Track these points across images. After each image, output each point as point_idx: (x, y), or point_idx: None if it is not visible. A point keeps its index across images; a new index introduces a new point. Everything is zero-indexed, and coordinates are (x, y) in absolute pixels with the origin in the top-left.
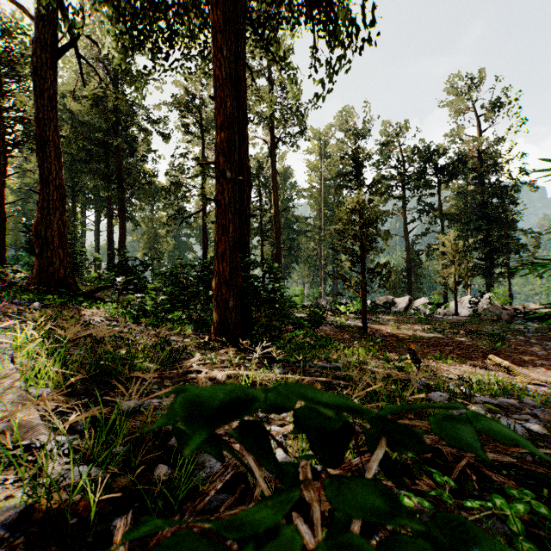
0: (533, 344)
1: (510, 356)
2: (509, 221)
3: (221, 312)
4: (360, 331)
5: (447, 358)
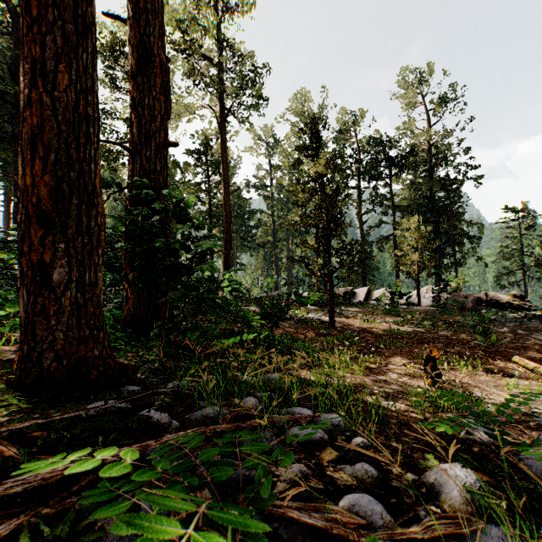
0: (524, 336)
1: (517, 354)
2: (456, 214)
3: (29, 298)
4: (326, 326)
5: (447, 360)
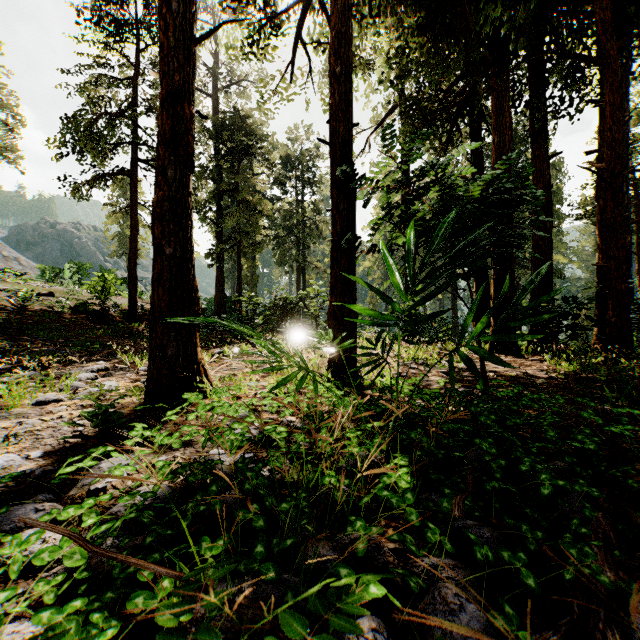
0: None
1: None
2: None
3: None
4: None
5: None
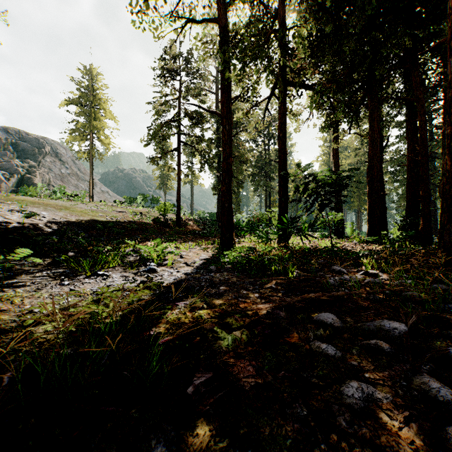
0: None
1: None
2: None
3: None
4: None
5: None
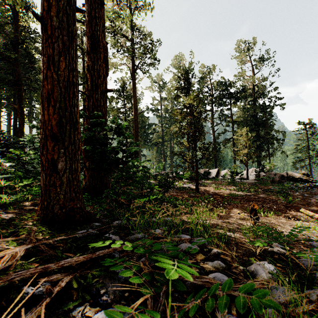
0: (308, 197)
1: (303, 208)
2: (269, 126)
3: (46, 177)
4: (194, 191)
5: (263, 211)
